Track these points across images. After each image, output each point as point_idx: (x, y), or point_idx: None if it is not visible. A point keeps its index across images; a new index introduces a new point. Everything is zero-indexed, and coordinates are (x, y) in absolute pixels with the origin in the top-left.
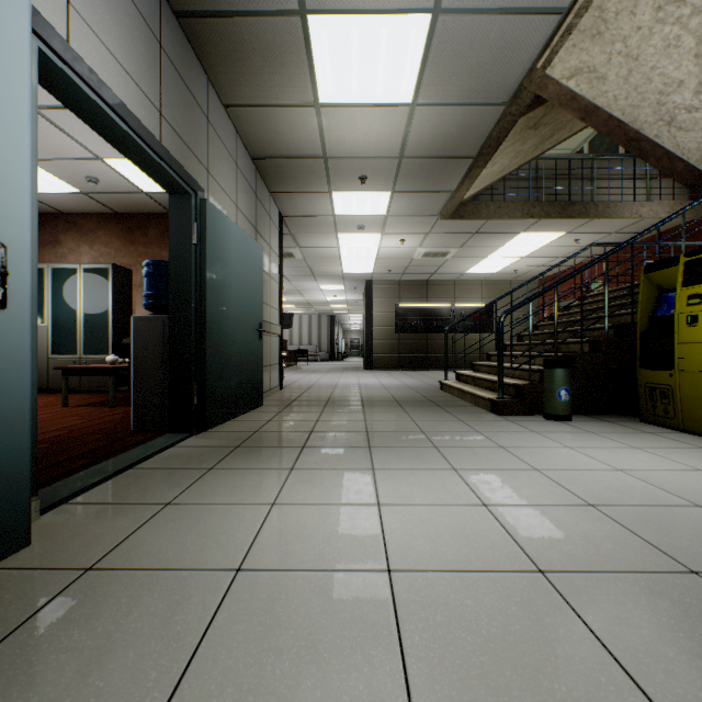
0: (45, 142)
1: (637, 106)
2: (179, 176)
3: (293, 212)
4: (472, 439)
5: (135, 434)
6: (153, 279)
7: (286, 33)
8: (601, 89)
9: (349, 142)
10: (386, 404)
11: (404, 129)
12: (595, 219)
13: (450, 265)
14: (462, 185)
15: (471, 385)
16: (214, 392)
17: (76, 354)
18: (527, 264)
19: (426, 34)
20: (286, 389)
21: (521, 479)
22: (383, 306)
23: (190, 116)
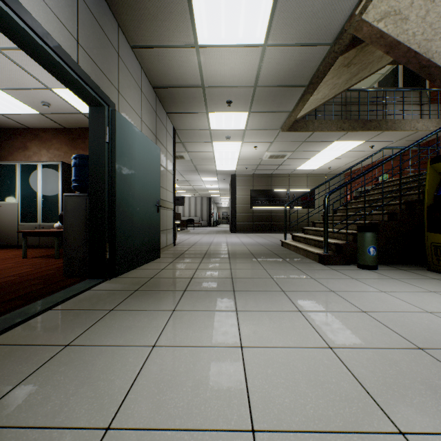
0: (10, 75)
1: (431, 40)
2: (93, 90)
3: (182, 127)
4: (309, 284)
5: (64, 280)
6: (78, 168)
7: None
8: (403, 28)
9: (219, 74)
10: (245, 256)
11: (258, 65)
12: (385, 132)
13: (286, 164)
14: (297, 107)
15: (302, 243)
16: (122, 249)
17: (37, 222)
18: (337, 163)
19: None
20: (178, 246)
21: (354, 321)
22: (242, 191)
23: (103, 49)
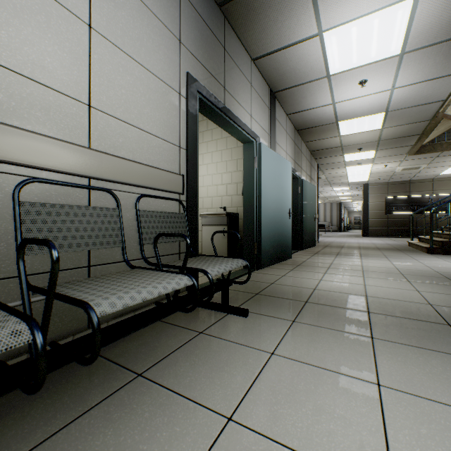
0: None
1: None
2: (297, 175)
3: (323, 163)
4: (404, 257)
5: None
6: None
7: (330, 126)
8: None
9: (352, 141)
10: (371, 248)
11: (378, 134)
12: None
13: (424, 172)
14: (416, 144)
15: (424, 243)
16: (304, 238)
17: None
18: None
19: (383, 116)
20: (320, 243)
21: (411, 263)
22: (375, 198)
23: (298, 155)
